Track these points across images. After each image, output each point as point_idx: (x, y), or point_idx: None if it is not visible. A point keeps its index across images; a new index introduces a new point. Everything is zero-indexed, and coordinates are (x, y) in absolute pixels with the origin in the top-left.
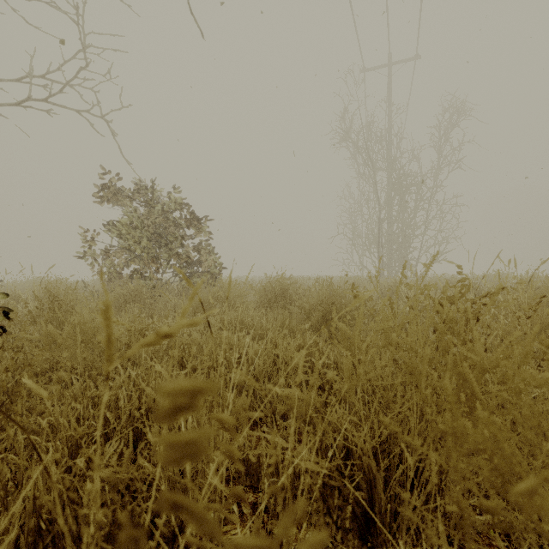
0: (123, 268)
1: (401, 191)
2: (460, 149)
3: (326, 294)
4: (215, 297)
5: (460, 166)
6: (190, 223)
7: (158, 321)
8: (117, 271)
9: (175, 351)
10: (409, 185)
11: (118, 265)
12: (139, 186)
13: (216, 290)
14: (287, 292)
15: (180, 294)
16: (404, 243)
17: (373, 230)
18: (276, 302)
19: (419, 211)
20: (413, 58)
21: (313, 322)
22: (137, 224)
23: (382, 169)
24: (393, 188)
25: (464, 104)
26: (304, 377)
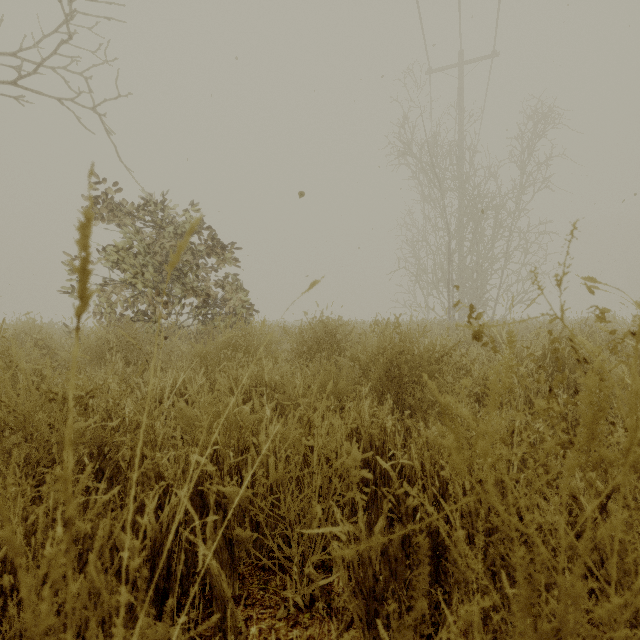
0: (125, 309)
1: (477, 215)
2: (548, 165)
3: (391, 339)
4: (232, 344)
5: (548, 186)
6: (209, 249)
7: (111, 382)
8: (115, 311)
9: (10, 480)
10: (486, 209)
11: (116, 303)
12: (144, 202)
13: (234, 334)
14: (335, 338)
15: (196, 341)
16: (480, 279)
17: (442, 263)
18: (319, 351)
19: (498, 240)
20: (489, 56)
21: (372, 380)
22: (138, 249)
23: (452, 189)
24: (466, 212)
25: (553, 110)
26: (362, 501)
